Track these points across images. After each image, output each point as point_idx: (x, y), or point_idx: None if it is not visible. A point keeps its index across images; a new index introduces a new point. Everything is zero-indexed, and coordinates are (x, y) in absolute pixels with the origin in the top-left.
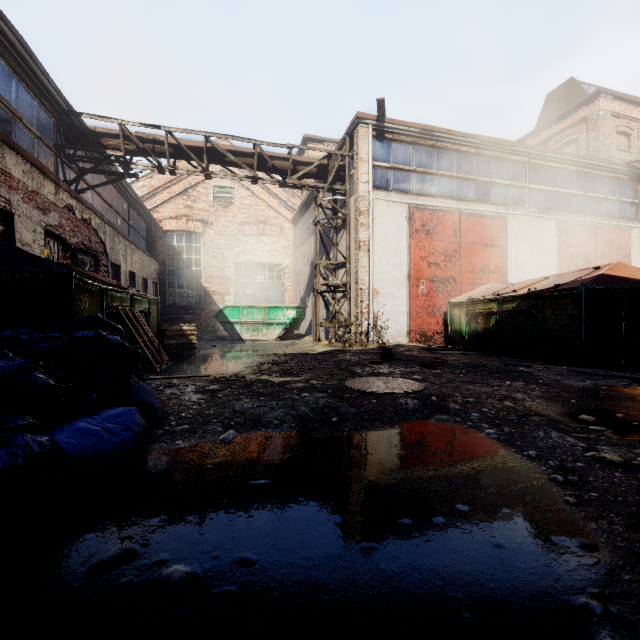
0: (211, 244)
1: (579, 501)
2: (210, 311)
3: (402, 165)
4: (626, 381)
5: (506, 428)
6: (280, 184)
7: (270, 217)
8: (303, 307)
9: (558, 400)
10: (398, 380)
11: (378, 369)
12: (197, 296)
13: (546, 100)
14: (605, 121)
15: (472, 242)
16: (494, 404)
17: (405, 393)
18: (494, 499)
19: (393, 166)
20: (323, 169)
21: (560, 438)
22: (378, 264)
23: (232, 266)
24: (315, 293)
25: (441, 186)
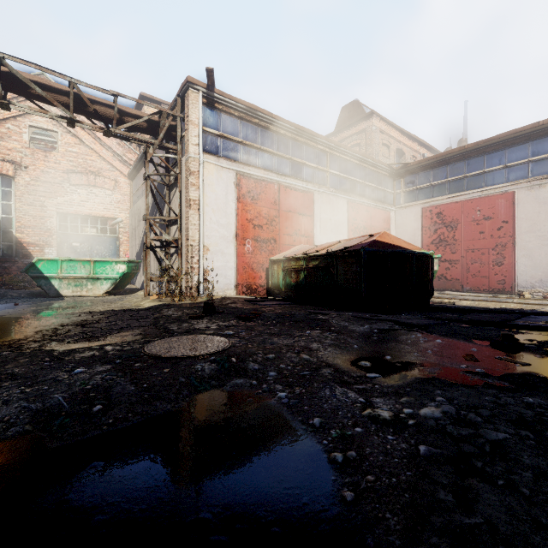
0: (26, 190)
1: (356, 495)
2: (24, 264)
3: (231, 135)
4: (390, 323)
5: (297, 388)
6: (104, 132)
7: (103, 169)
8: (136, 262)
9: (344, 347)
10: (208, 338)
11: (196, 325)
12: (5, 247)
13: (341, 111)
14: (376, 134)
15: (288, 210)
16: (292, 358)
17: (208, 354)
18: (266, 514)
19: (222, 134)
20: (154, 125)
21: (343, 395)
22: (208, 223)
23: (55, 216)
24: (145, 248)
25: (264, 160)
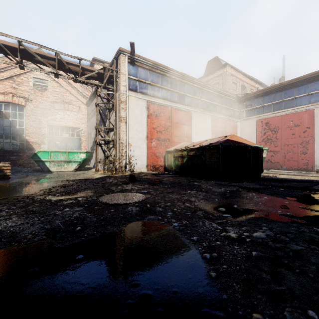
0: (31, 113)
1: (217, 274)
2: (30, 154)
3: (144, 80)
4: (237, 187)
5: (184, 221)
6: (74, 80)
7: (72, 100)
8: (90, 152)
9: (210, 200)
10: (133, 194)
11: (125, 187)
12: (20, 144)
13: (207, 64)
14: (228, 76)
15: (177, 122)
16: (180, 205)
17: (134, 203)
18: (169, 282)
19: (139, 79)
20: (101, 75)
21: (209, 225)
22: (131, 130)
23: (46, 127)
24: (96, 144)
25: (163, 93)
